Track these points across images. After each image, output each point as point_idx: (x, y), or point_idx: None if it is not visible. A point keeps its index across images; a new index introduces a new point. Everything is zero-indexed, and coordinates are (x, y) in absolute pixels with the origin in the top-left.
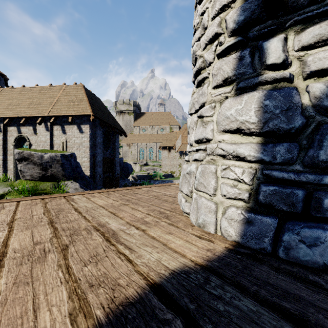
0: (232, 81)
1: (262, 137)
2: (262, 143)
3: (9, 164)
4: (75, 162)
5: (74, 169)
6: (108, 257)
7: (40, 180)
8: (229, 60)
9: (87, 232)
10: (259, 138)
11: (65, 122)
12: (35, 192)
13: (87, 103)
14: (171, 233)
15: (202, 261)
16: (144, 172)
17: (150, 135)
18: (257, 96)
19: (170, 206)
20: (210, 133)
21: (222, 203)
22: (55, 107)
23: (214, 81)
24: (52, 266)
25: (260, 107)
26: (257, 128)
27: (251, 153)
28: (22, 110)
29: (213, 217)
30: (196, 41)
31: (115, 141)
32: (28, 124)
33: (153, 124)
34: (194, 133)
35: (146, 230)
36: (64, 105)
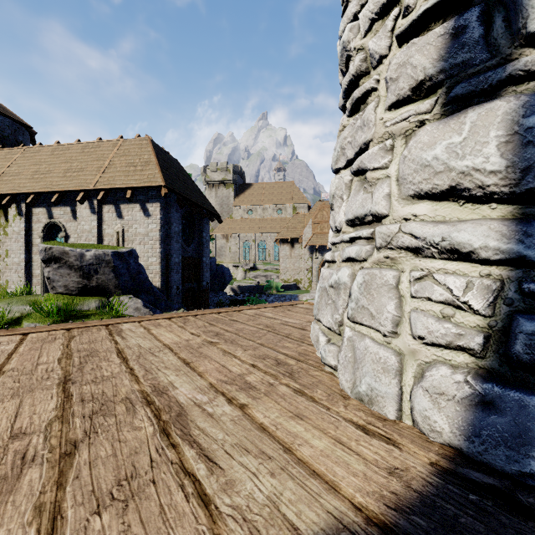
0: (436, 87)
1: (515, 204)
2: (516, 219)
3: (35, 267)
4: (135, 264)
5: (134, 276)
6: (156, 484)
7: (79, 294)
8: (428, 41)
9: (126, 409)
10: (508, 208)
11: (121, 199)
12: (71, 315)
13: (156, 167)
14: (301, 417)
15: (382, 508)
16: (251, 281)
17: (261, 220)
18: (502, 110)
19: (297, 349)
20: (383, 202)
21: (415, 353)
22: (105, 175)
23: (392, 93)
24: (21, 508)
25: (511, 135)
26: (505, 183)
27: (491, 242)
28: (54, 182)
29: (393, 384)
30: (348, 22)
31: (203, 230)
32: (64, 203)
33: (265, 203)
34: (345, 206)
35: (249, 406)
36: (120, 172)
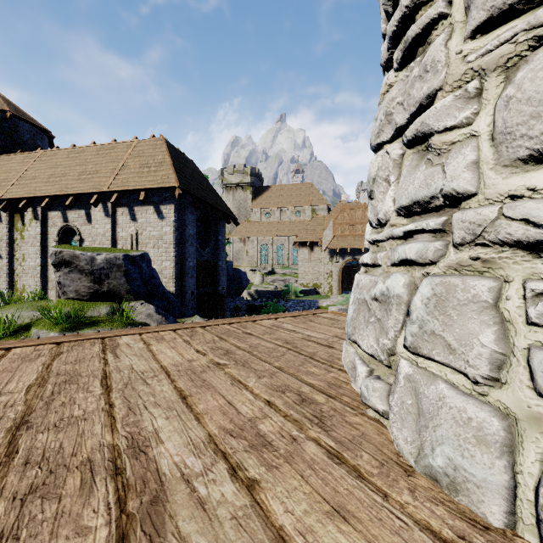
0: None
1: None
2: None
3: (50, 272)
4: (148, 268)
5: (146, 281)
6: None
7: (90, 300)
8: None
9: (81, 483)
10: None
11: (135, 202)
12: (80, 321)
13: (170, 167)
14: (344, 515)
15: None
16: (269, 285)
17: (279, 223)
18: None
19: (325, 377)
20: (466, 175)
21: (542, 421)
22: (119, 177)
23: (480, 8)
24: None
25: None
26: None
27: None
28: (69, 184)
29: (498, 467)
30: None
31: (219, 233)
32: (78, 206)
33: (283, 205)
34: (393, 190)
35: (261, 483)
36: (134, 173)
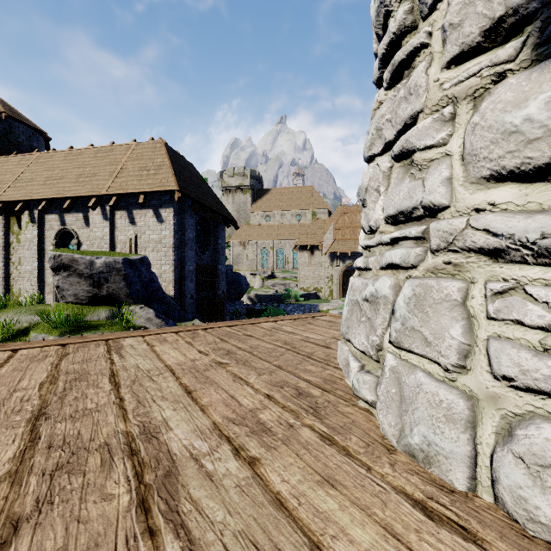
0: (523, 23)
1: None
2: None
3: (47, 276)
4: (147, 272)
5: (146, 284)
6: None
7: (89, 304)
8: None
9: (101, 462)
10: None
11: (134, 205)
12: (80, 325)
13: (170, 170)
14: (332, 483)
15: None
16: (269, 289)
17: (279, 227)
18: None
19: (321, 374)
20: (441, 189)
21: (496, 400)
22: (117, 180)
23: (453, 43)
24: None
25: None
26: None
27: None
28: (66, 187)
29: (462, 440)
30: None
31: (218, 237)
32: (76, 209)
33: (284, 208)
34: (382, 200)
35: (261, 461)
36: (133, 176)
